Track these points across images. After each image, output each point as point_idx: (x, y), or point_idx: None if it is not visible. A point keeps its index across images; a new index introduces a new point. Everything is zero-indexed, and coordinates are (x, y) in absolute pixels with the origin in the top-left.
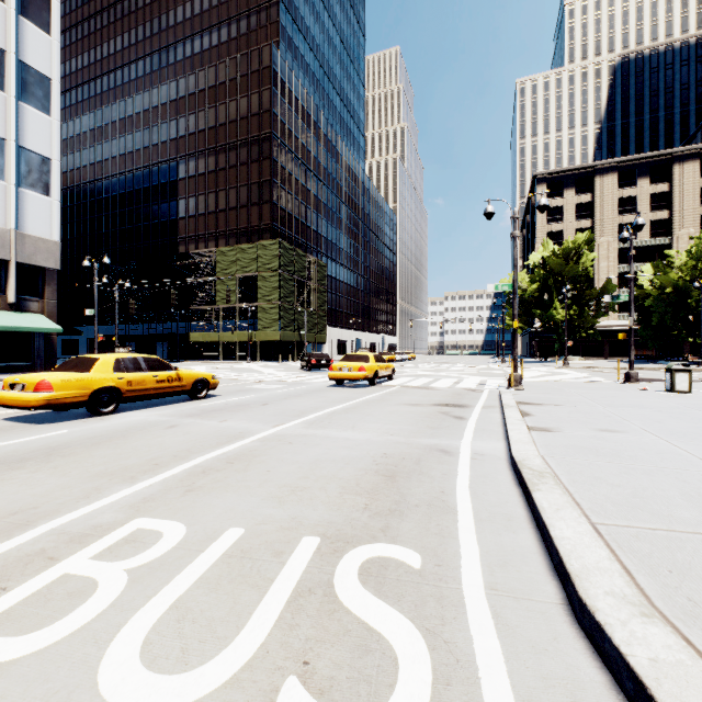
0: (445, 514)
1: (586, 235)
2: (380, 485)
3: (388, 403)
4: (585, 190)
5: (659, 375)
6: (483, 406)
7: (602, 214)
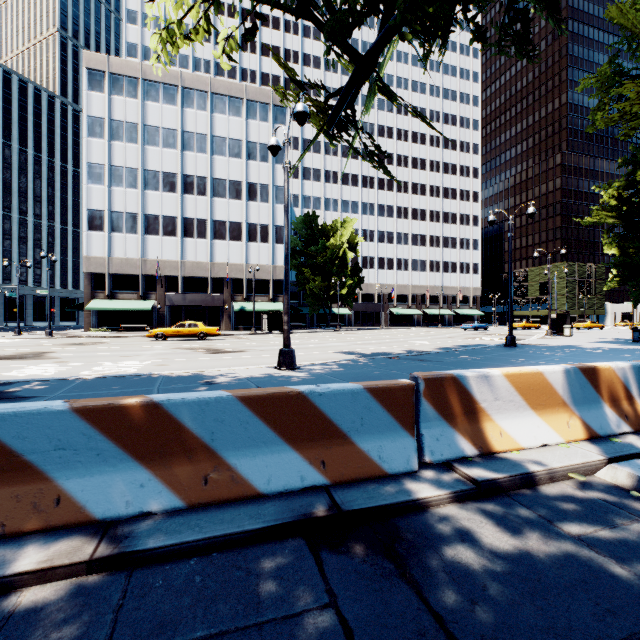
0: None
1: None
2: None
3: None
4: None
5: None
6: None
7: None
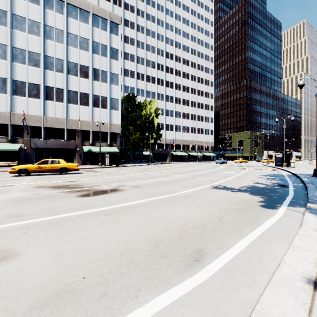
0: None
1: None
2: None
3: None
4: None
5: None
6: None
7: None
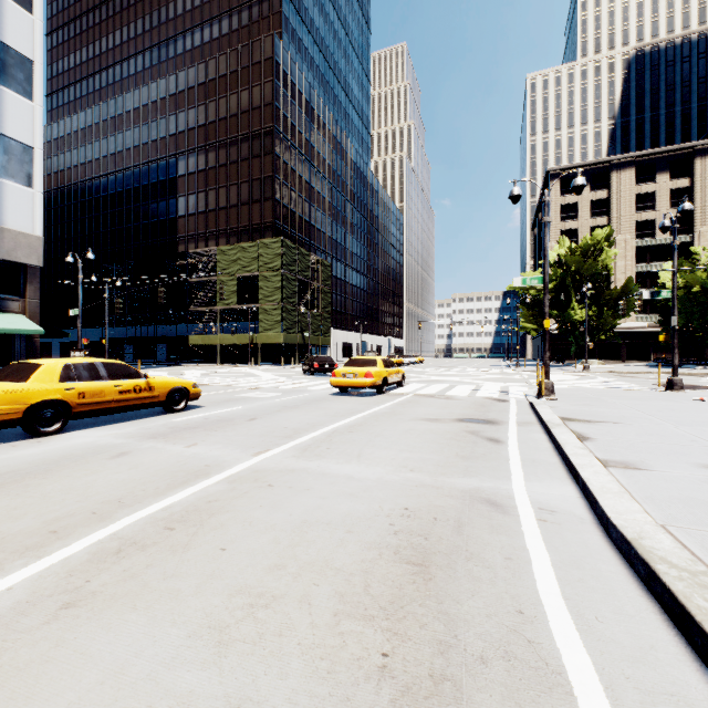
0: (549, 696)
1: (606, 231)
2: (405, 589)
3: (401, 417)
4: (601, 186)
5: (696, 381)
6: (517, 422)
7: (619, 211)
